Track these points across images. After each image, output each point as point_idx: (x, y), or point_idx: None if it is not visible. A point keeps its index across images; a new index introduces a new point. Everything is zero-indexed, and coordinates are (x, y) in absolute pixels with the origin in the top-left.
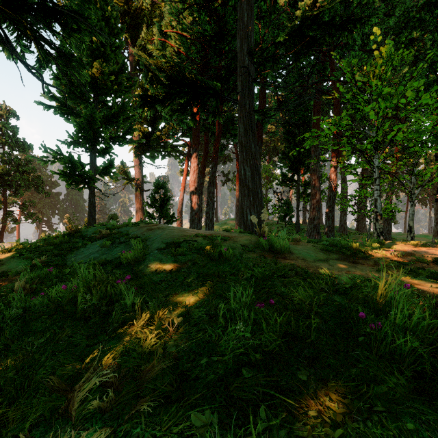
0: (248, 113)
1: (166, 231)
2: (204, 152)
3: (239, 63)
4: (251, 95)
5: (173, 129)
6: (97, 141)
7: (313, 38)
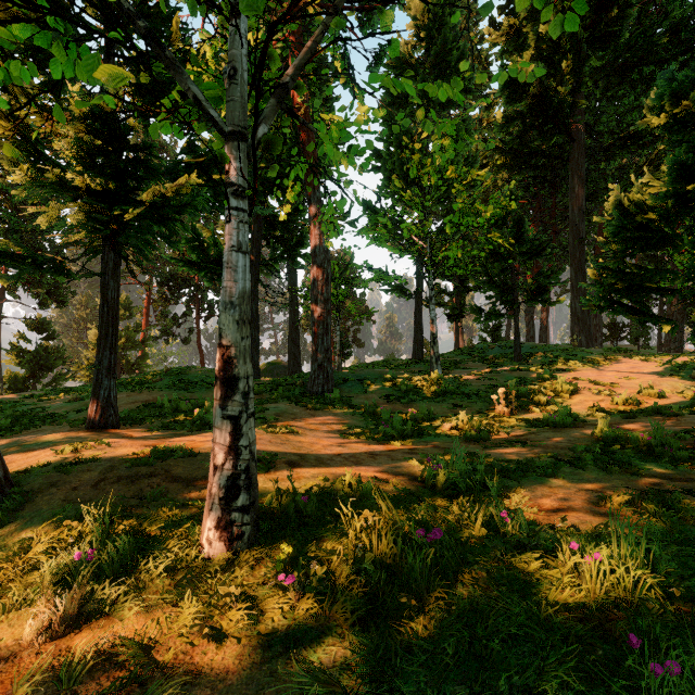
0: (578, 262)
1: (530, 344)
2: None
3: (570, 223)
4: (581, 247)
5: None
6: (462, 292)
7: None
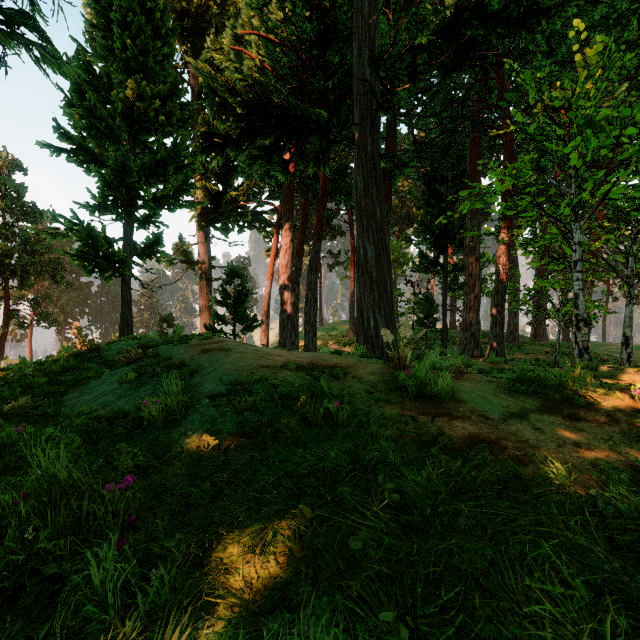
0: (370, 159)
1: (232, 356)
2: (303, 222)
3: (356, 80)
4: (375, 130)
5: (255, 186)
6: (134, 204)
7: (473, 41)
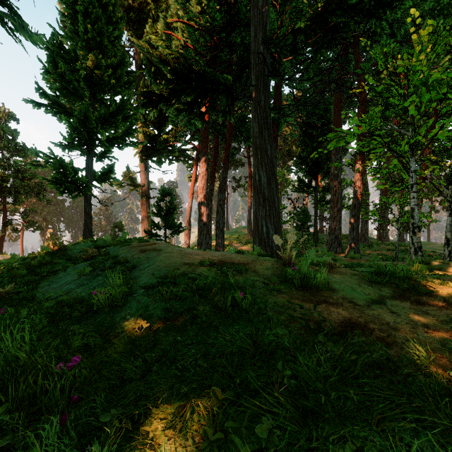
0: (263, 111)
1: (162, 255)
2: (214, 156)
3: (253, 54)
4: (267, 90)
5: (180, 131)
6: (93, 143)
7: (337, 26)
